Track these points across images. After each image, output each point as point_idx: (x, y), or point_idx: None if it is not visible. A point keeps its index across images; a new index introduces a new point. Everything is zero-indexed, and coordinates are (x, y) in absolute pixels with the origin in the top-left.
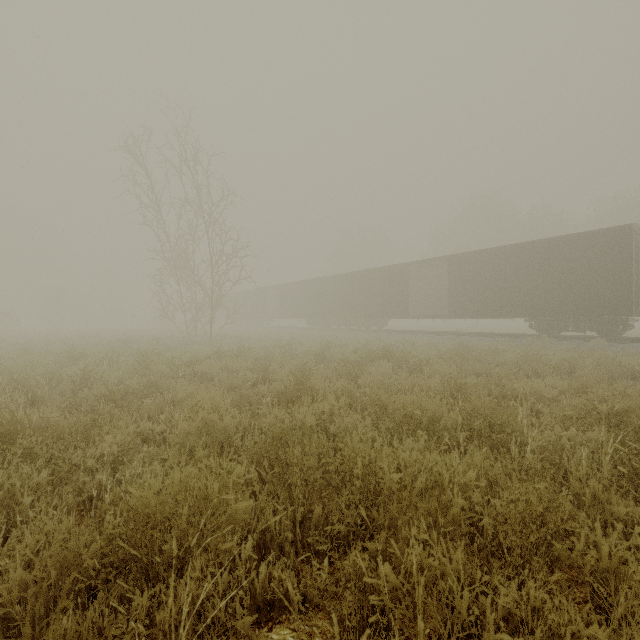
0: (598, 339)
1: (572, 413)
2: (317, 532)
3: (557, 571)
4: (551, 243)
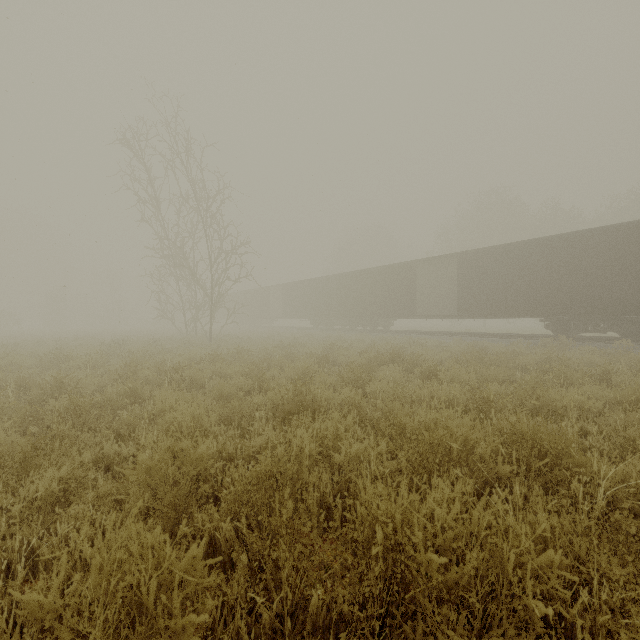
0: (623, 340)
1: (634, 435)
2: None
3: None
4: (569, 238)
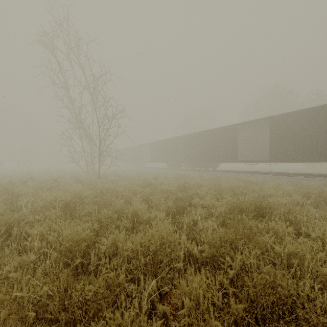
0: None
1: None
2: None
3: None
4: None
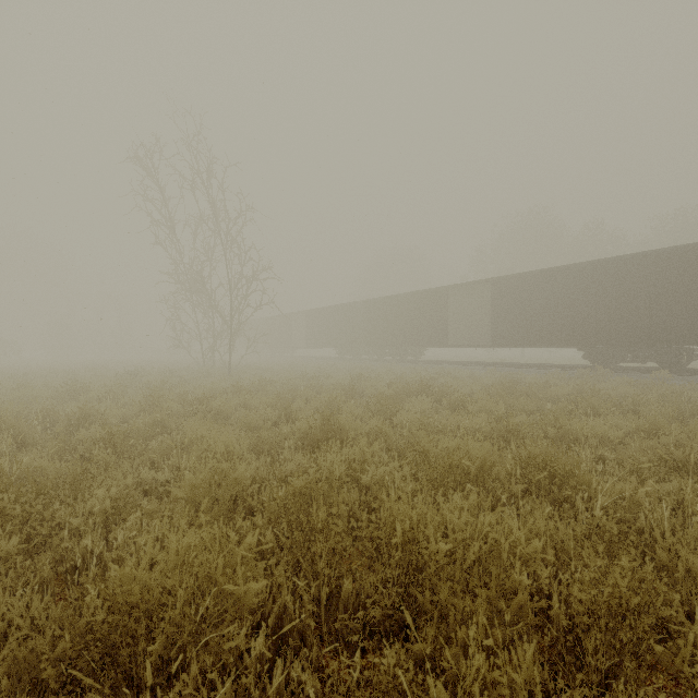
0: (660, 371)
1: (644, 460)
2: (346, 616)
3: (656, 680)
4: (607, 264)
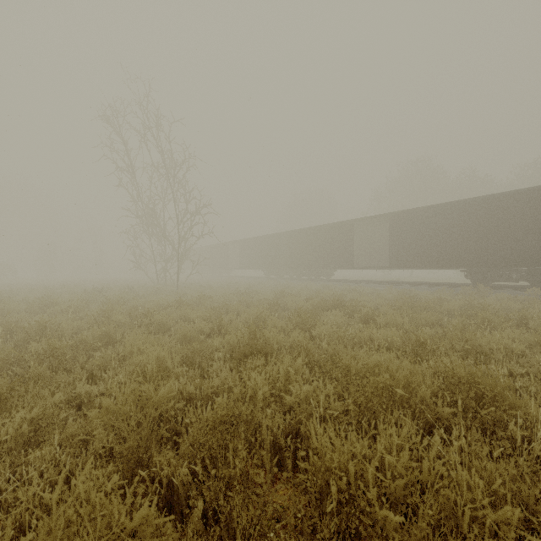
0: (533, 288)
1: None
2: None
3: None
4: (486, 200)
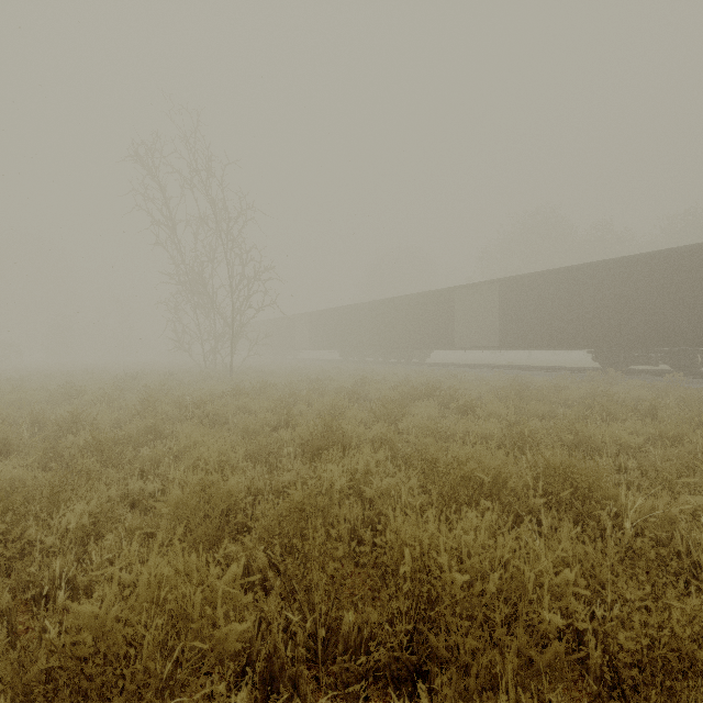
0: (674, 374)
1: (671, 470)
2: (347, 658)
3: None
4: (618, 264)
